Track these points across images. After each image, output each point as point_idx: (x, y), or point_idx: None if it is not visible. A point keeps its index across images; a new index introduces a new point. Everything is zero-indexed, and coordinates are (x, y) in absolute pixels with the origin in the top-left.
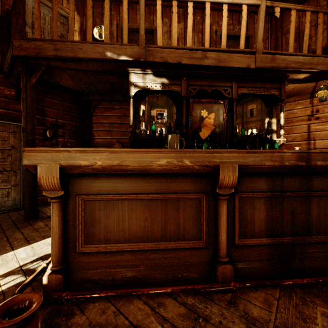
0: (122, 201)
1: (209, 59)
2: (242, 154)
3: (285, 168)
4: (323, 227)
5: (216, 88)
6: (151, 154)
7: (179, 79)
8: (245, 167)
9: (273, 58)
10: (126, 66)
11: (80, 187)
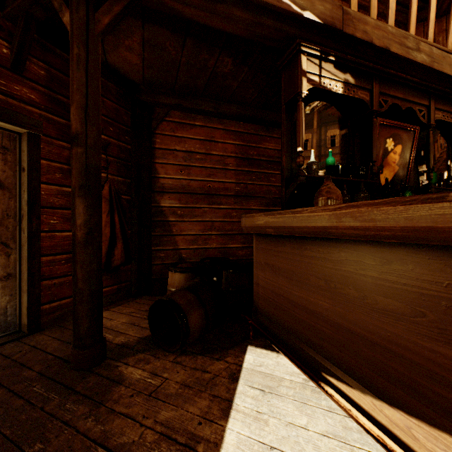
0: None
1: (422, 53)
2: None
3: None
4: None
5: (410, 105)
6: None
7: (368, 81)
8: None
9: None
10: (296, 37)
11: None
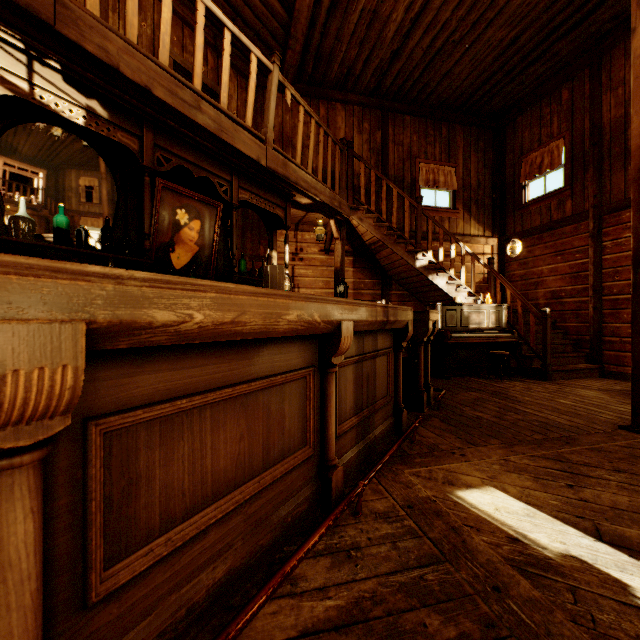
0: (201, 409)
1: (206, 115)
2: (356, 306)
3: (376, 325)
4: (381, 390)
5: (207, 175)
6: (281, 300)
7: (136, 123)
8: (355, 325)
9: (285, 163)
10: None
11: (94, 395)
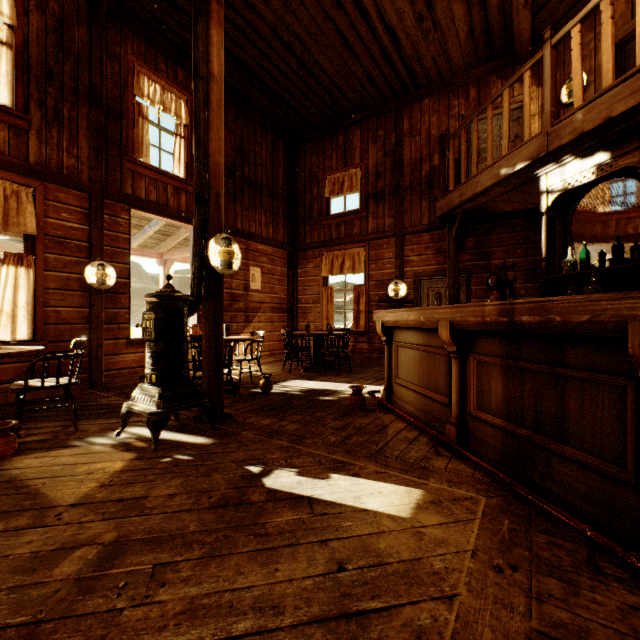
0: (410, 349)
1: None
2: (452, 309)
3: (493, 326)
4: (589, 439)
5: None
6: (407, 312)
7: (633, 139)
8: (457, 324)
9: None
10: (533, 170)
11: (395, 337)
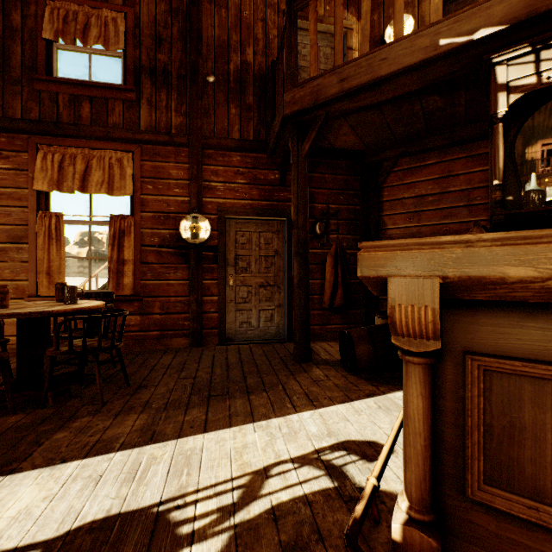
0: None
1: None
2: None
3: None
4: None
5: None
6: None
7: None
8: None
9: None
10: (483, 54)
11: (472, 335)
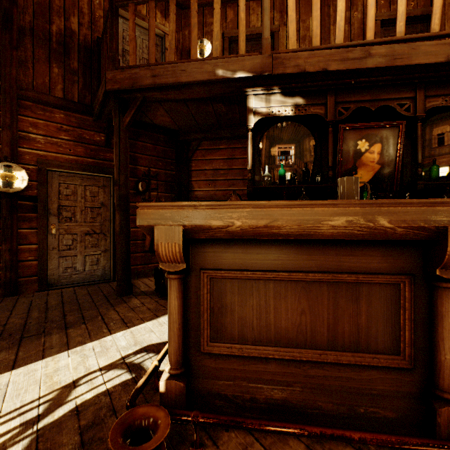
0: (265, 281)
1: (375, 57)
2: None
3: None
4: None
5: (385, 103)
6: (320, 208)
7: (322, 96)
8: None
9: None
10: (242, 87)
11: (205, 259)
